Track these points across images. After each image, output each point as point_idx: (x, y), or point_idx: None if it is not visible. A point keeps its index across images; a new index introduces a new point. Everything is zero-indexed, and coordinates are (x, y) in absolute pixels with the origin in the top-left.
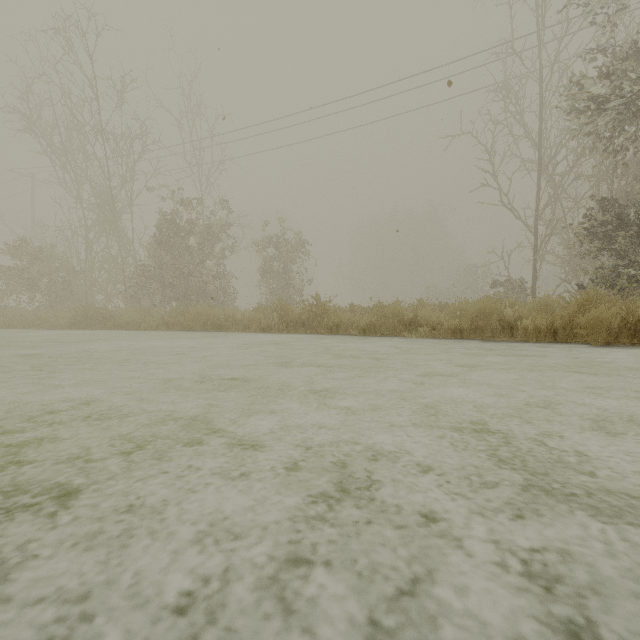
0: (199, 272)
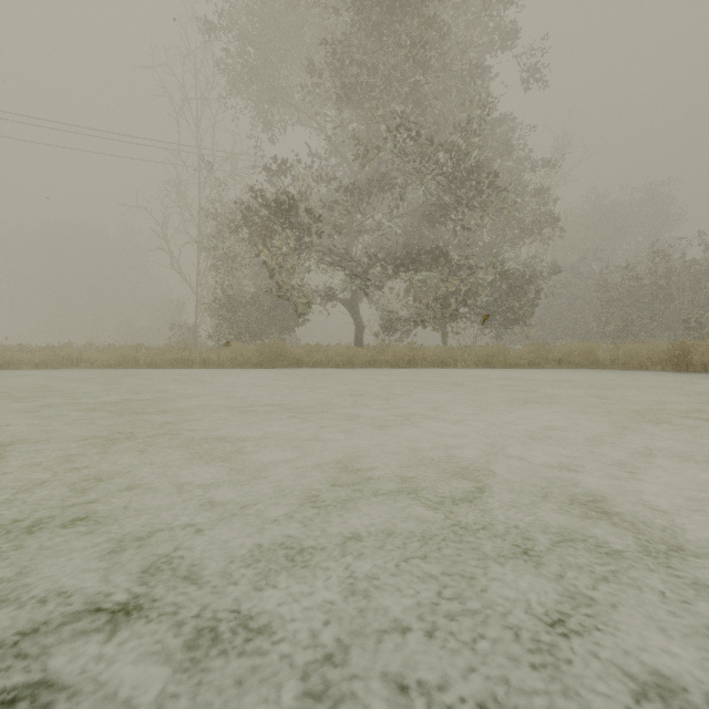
0: None
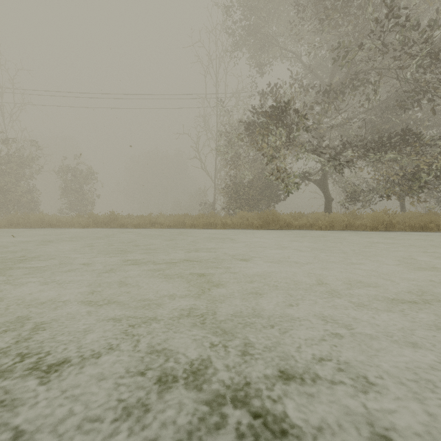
0: (15, 189)
